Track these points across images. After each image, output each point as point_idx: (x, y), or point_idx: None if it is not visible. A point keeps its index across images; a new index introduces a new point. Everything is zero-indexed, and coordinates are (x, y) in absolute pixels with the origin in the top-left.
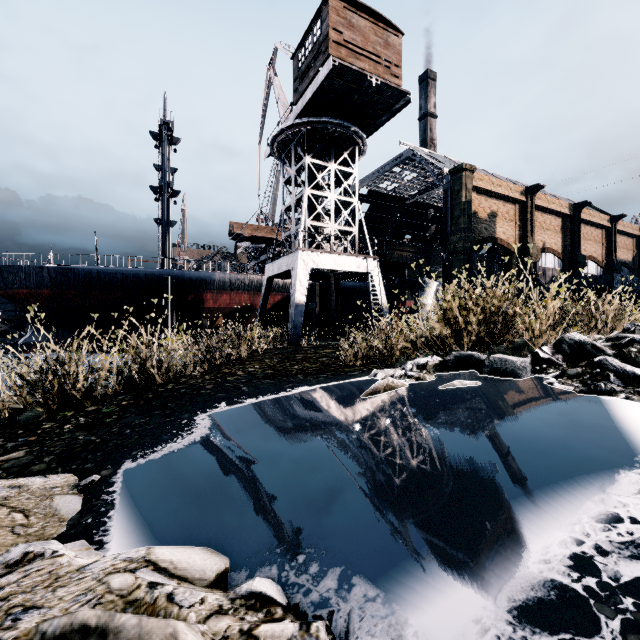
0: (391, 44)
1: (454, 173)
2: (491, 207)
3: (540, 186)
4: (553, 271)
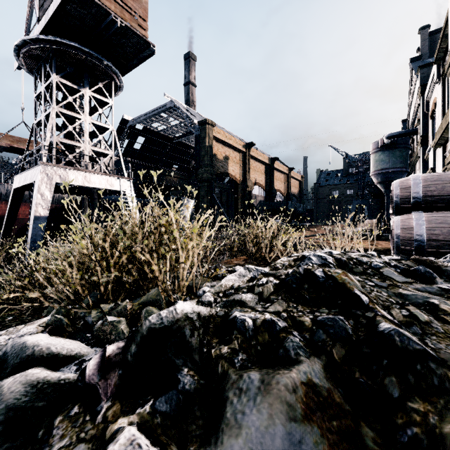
0: None
1: (201, 124)
2: (225, 152)
3: (253, 144)
4: (260, 197)
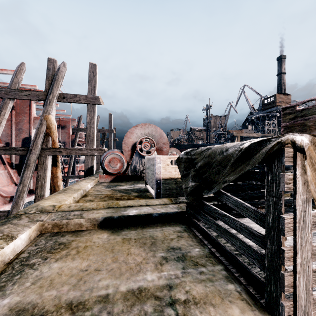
0: (288, 98)
1: None
2: None
3: None
4: None
